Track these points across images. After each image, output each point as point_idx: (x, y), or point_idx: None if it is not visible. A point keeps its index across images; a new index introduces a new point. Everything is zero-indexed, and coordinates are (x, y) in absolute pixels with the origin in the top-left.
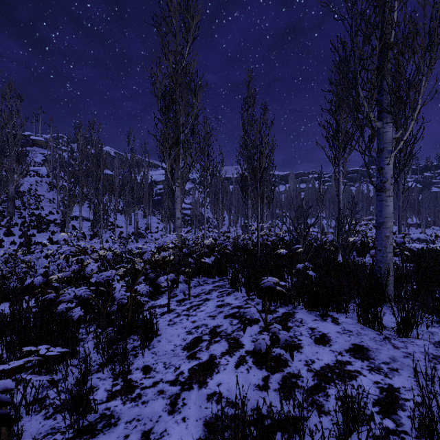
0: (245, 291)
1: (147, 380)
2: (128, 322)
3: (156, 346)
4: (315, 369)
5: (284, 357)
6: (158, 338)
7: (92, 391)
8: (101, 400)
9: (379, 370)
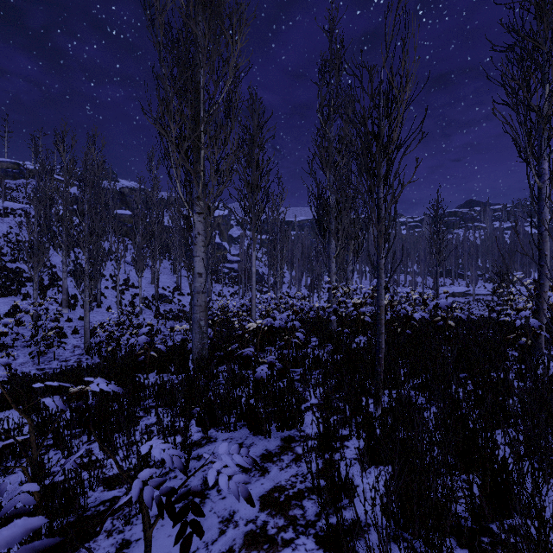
0: None
1: None
2: None
3: None
4: None
5: None
6: None
7: None
8: None
9: None
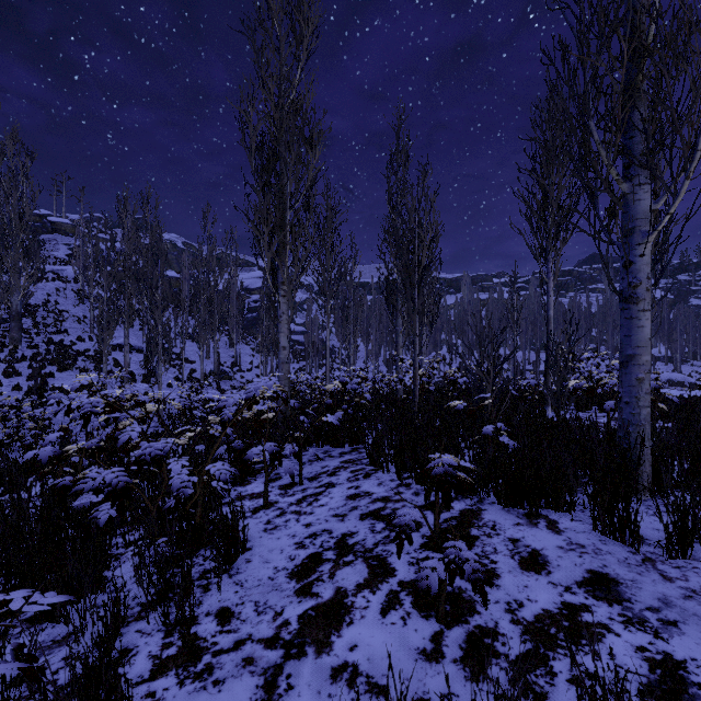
0: (396, 470)
1: (224, 637)
2: (195, 527)
3: (243, 570)
4: (525, 620)
5: (469, 596)
6: (247, 555)
7: (122, 664)
8: (140, 676)
9: (643, 623)
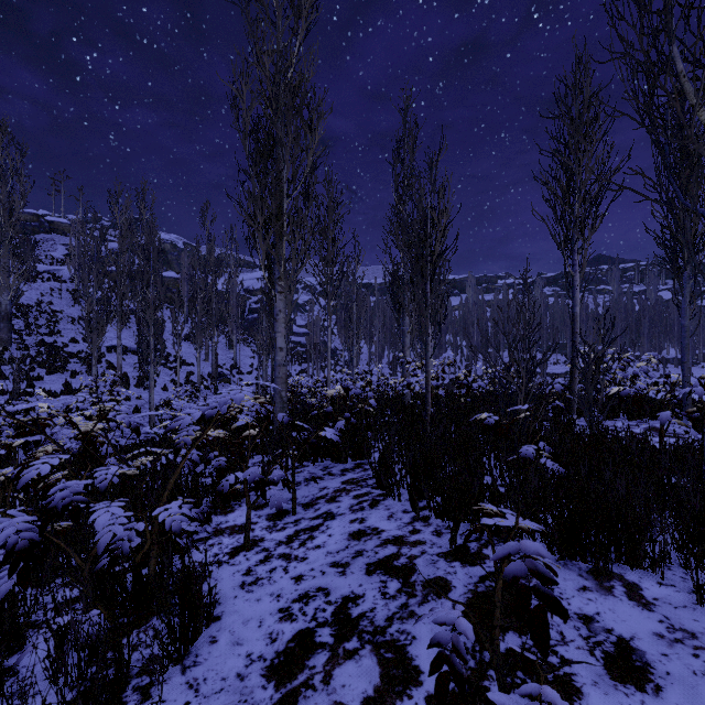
0: (409, 499)
1: None
2: (147, 585)
3: (203, 657)
4: None
5: None
6: (212, 630)
7: None
8: None
9: None
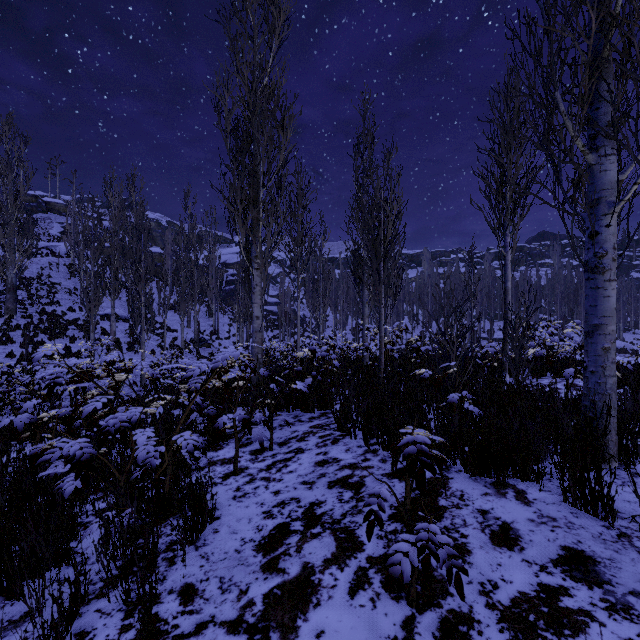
0: (363, 437)
1: (186, 619)
2: (164, 495)
3: (209, 541)
4: (501, 604)
5: (440, 574)
6: (214, 525)
7: None
8: None
9: (628, 610)
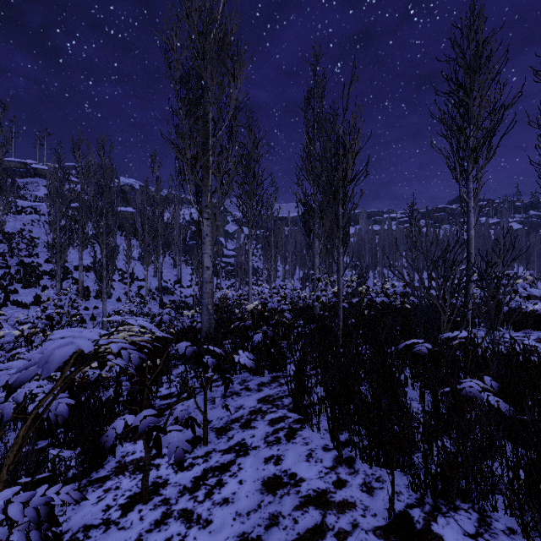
0: (330, 434)
1: None
2: None
3: None
4: None
5: None
6: None
7: None
8: None
9: None
